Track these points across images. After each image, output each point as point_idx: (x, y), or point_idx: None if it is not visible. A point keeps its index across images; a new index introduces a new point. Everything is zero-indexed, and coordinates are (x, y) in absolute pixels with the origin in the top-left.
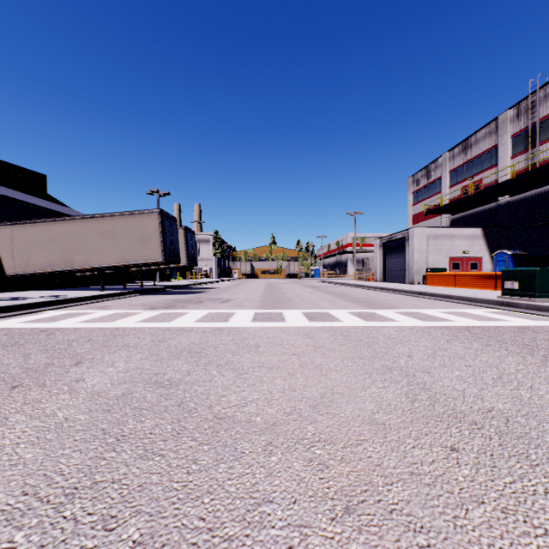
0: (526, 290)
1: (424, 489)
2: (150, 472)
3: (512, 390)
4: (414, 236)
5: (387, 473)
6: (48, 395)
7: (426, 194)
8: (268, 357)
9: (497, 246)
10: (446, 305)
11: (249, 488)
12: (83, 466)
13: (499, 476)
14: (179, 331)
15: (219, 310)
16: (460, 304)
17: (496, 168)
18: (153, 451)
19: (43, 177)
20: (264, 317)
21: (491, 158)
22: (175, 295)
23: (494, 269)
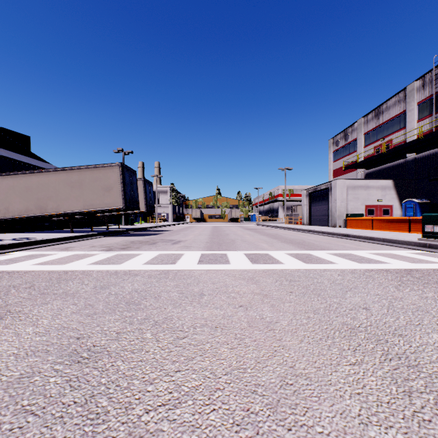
0: None
1: None
2: None
3: None
4: (336, 187)
5: None
6: None
7: (344, 153)
8: (212, 310)
9: (406, 195)
10: (372, 247)
11: None
12: None
13: None
14: (126, 275)
15: (169, 251)
16: (383, 245)
17: (404, 130)
18: None
19: (27, 138)
20: (210, 259)
21: (399, 122)
22: (134, 237)
23: (403, 215)
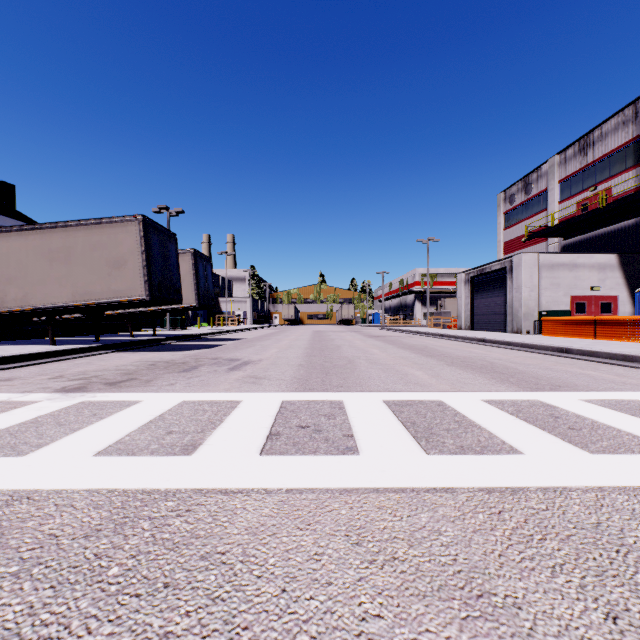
0: None
1: None
2: None
3: None
4: (522, 265)
5: None
6: None
7: (524, 213)
8: None
9: (639, 280)
10: None
11: None
12: None
13: None
14: None
15: (209, 392)
16: None
17: (634, 171)
18: None
19: (10, 187)
20: (300, 427)
21: (625, 157)
22: (168, 352)
23: (637, 312)
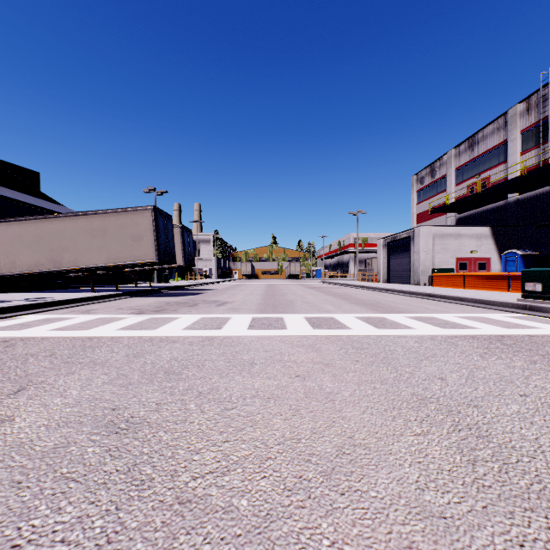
0: None
1: None
2: None
3: None
4: (420, 235)
5: None
6: None
7: (431, 192)
8: (265, 380)
9: (506, 246)
10: (461, 309)
11: None
12: None
13: None
14: (162, 342)
15: (213, 314)
16: (475, 307)
17: (504, 165)
18: None
19: (36, 174)
20: (262, 324)
21: (499, 154)
22: (170, 297)
23: (503, 270)
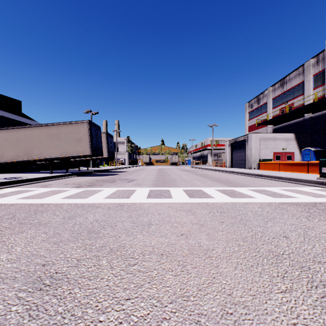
0: None
1: None
2: None
3: None
4: (252, 138)
5: None
6: None
7: (257, 113)
8: (159, 238)
9: (304, 145)
10: (281, 184)
11: None
12: None
13: None
14: (90, 207)
15: (125, 187)
16: (289, 183)
17: (303, 96)
18: None
19: (19, 102)
20: (156, 194)
21: (299, 90)
22: (99, 176)
23: (302, 160)
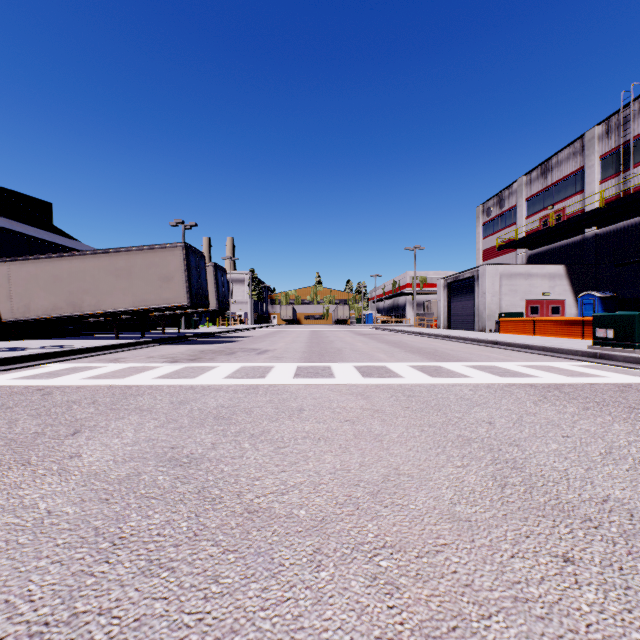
0: (623, 339)
1: (536, 625)
2: (153, 596)
3: (628, 471)
4: (485, 275)
5: (481, 598)
6: (31, 478)
7: (499, 225)
8: (315, 424)
9: (583, 287)
10: (526, 357)
11: (289, 624)
12: (62, 586)
13: (638, 604)
14: (205, 390)
15: (254, 363)
16: (542, 355)
17: (581, 195)
18: (160, 563)
19: (48, 205)
20: (309, 372)
21: (575, 183)
22: (203, 345)
23: (579, 314)
